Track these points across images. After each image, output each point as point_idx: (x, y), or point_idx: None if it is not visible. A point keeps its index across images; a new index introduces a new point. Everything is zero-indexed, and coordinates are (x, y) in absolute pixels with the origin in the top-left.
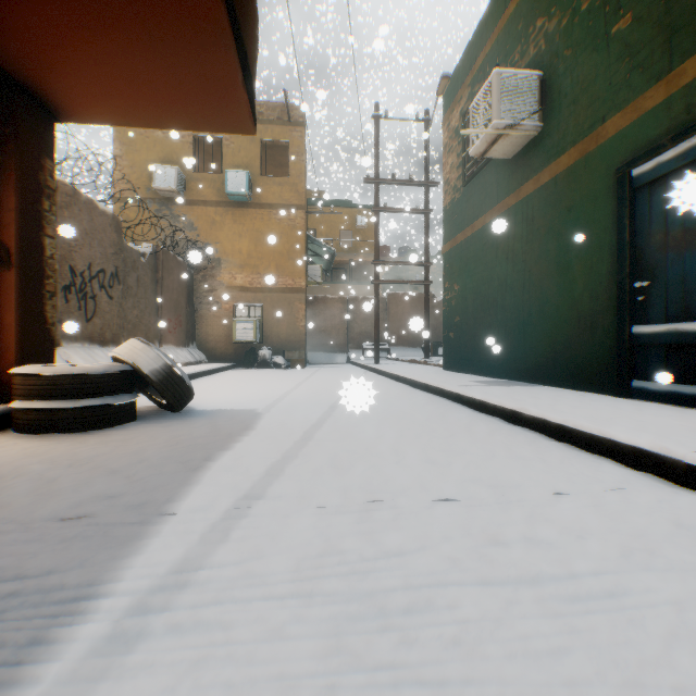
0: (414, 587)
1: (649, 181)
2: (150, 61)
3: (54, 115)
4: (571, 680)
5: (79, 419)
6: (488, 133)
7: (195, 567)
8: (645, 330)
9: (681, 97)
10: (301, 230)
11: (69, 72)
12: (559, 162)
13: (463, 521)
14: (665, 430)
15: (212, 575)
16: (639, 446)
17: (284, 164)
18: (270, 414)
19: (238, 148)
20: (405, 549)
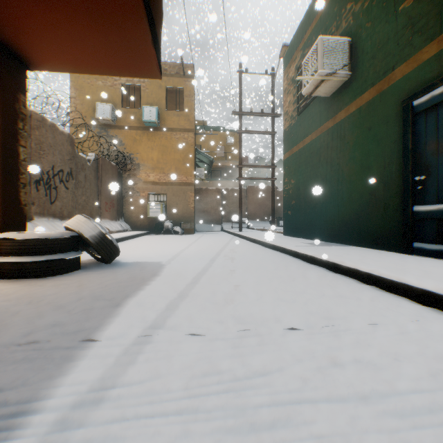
0: (277, 404)
1: (425, 108)
2: (89, 26)
3: (26, 65)
4: None
5: (41, 269)
6: (315, 78)
7: (109, 385)
8: (422, 208)
9: None
10: (192, 145)
11: (34, 34)
12: (362, 98)
13: (308, 346)
14: (442, 277)
15: (122, 393)
16: (428, 289)
17: (180, 103)
18: (170, 265)
19: (151, 92)
20: (267, 370)
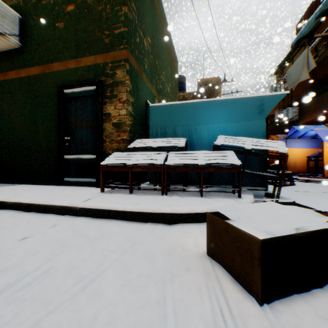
0: None
1: (71, 97)
2: None
3: None
4: (20, 324)
5: None
6: None
7: None
8: (69, 157)
9: (81, 70)
10: None
11: None
12: (32, 70)
13: None
14: (74, 196)
15: None
16: (64, 205)
17: None
18: None
19: None
20: None
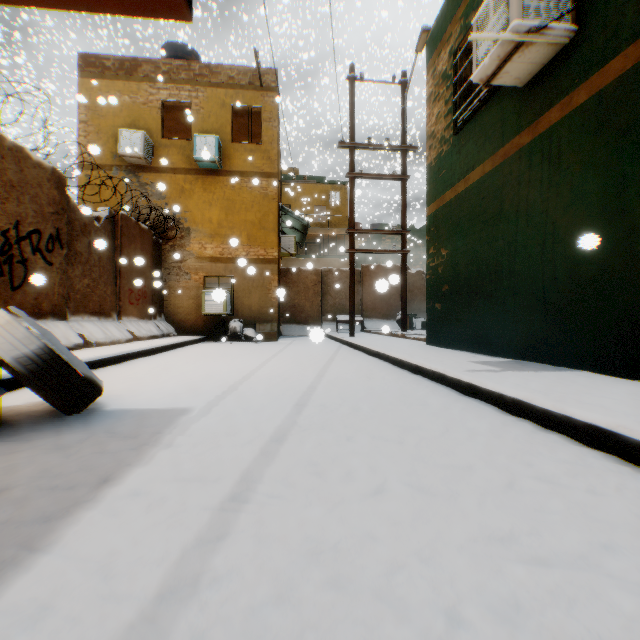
0: None
1: None
2: None
3: None
4: None
5: None
6: (505, 39)
7: None
8: None
9: None
10: (273, 198)
11: None
12: (606, 71)
13: None
14: None
15: None
16: None
17: (257, 135)
18: (204, 421)
19: (208, 114)
20: None
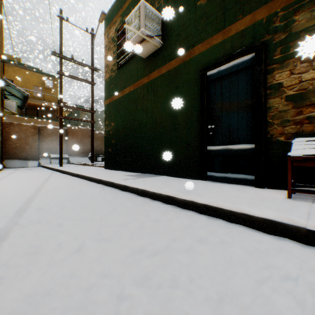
0: None
1: (215, 78)
2: None
3: None
4: None
5: None
6: (139, 34)
7: None
8: (214, 148)
9: (230, 41)
10: None
11: None
12: (171, 64)
13: None
14: (259, 201)
15: None
16: (271, 218)
17: None
18: None
19: None
20: None
